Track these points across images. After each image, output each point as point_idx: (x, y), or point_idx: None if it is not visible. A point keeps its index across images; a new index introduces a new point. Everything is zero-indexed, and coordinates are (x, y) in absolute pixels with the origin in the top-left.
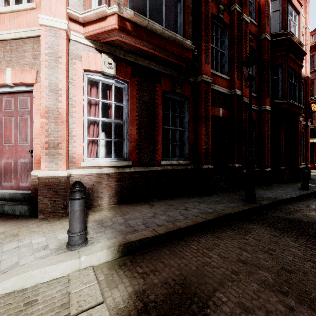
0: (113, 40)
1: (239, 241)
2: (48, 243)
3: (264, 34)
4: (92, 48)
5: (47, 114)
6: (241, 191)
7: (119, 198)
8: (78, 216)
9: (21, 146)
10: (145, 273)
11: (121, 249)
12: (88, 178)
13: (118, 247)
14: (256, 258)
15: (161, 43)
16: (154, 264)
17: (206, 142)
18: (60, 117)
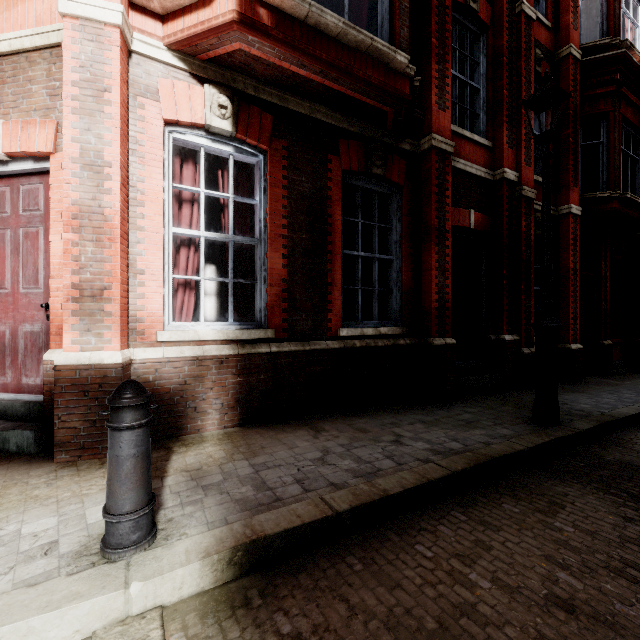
0: (230, 53)
1: (540, 534)
2: (59, 534)
3: (568, 46)
4: (183, 73)
5: (77, 222)
6: (519, 395)
7: (245, 412)
8: (129, 471)
9: (26, 296)
10: (298, 639)
11: (237, 556)
12: (174, 369)
13: (231, 552)
14: (600, 594)
15: (340, 58)
16: (322, 606)
17: (440, 286)
18: (107, 228)
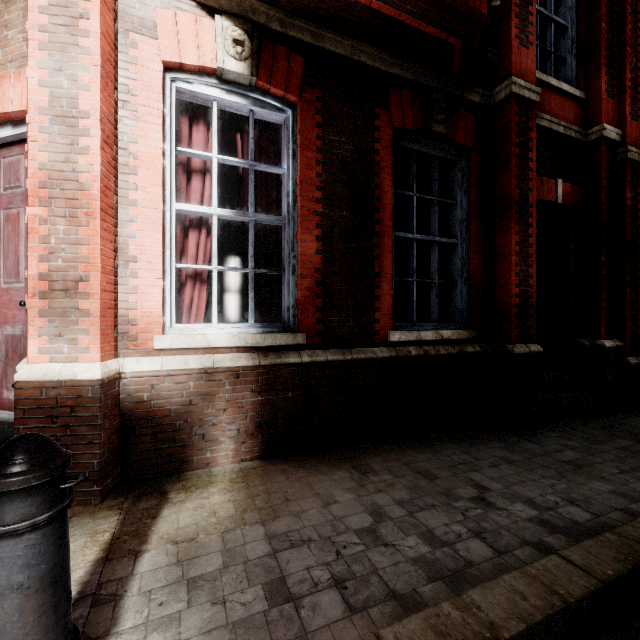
0: None
1: None
2: None
3: None
4: (188, 2)
5: (46, 192)
6: (629, 420)
7: (268, 440)
8: (7, 620)
9: (7, 292)
10: None
11: None
12: (175, 384)
13: None
14: None
15: None
16: None
17: (522, 276)
18: (83, 200)
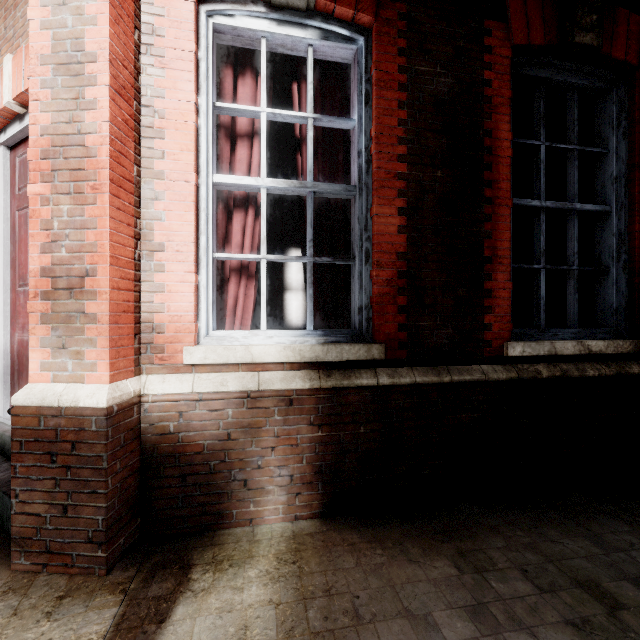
0: None
1: None
2: None
3: None
4: None
5: (48, 163)
6: None
7: (331, 492)
8: None
9: None
10: None
11: None
12: (209, 412)
13: None
14: None
15: None
16: None
17: None
18: (90, 170)
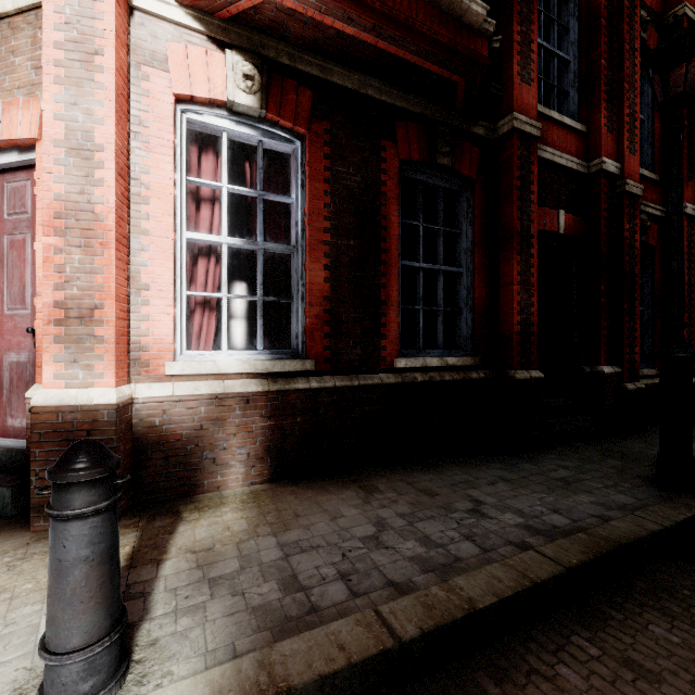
0: (257, 8)
1: None
2: None
3: (682, 6)
4: (199, 35)
5: (61, 222)
6: (624, 443)
7: (277, 464)
8: (77, 585)
9: (12, 319)
10: None
11: None
12: (186, 410)
13: None
14: None
15: (398, 8)
16: None
17: (524, 304)
18: (98, 230)
